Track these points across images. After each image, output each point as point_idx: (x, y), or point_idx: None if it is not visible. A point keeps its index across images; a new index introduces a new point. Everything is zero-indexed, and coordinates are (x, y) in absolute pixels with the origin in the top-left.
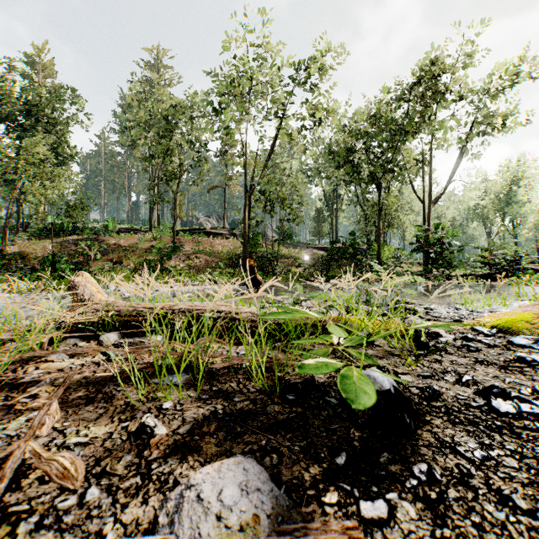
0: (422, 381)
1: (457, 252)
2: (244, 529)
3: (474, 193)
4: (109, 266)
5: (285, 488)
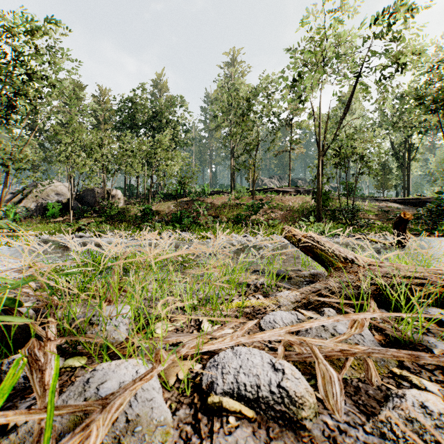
0: None
1: None
2: None
3: None
4: (210, 220)
5: None
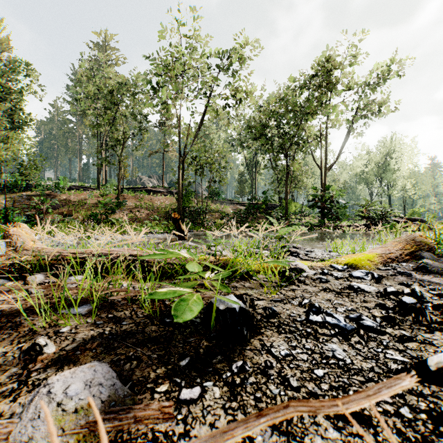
0: (272, 304)
1: (343, 208)
2: (78, 411)
3: (360, 162)
4: (60, 218)
5: (131, 383)
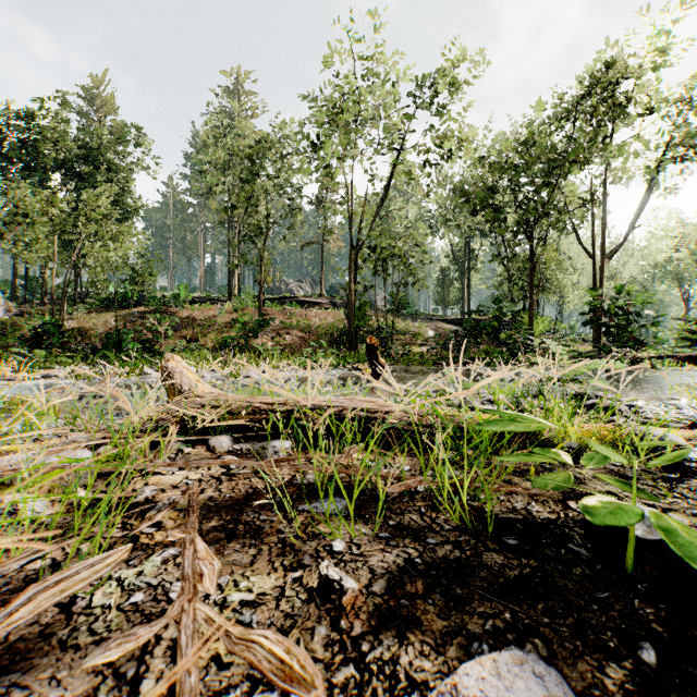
0: None
1: (650, 325)
2: None
3: (664, 243)
4: (182, 345)
5: None
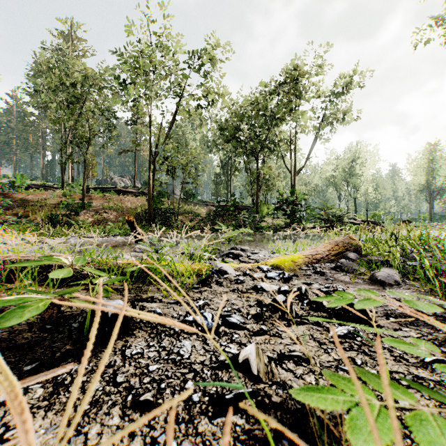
0: (165, 306)
1: (305, 210)
2: None
3: (329, 167)
4: (14, 220)
5: None
